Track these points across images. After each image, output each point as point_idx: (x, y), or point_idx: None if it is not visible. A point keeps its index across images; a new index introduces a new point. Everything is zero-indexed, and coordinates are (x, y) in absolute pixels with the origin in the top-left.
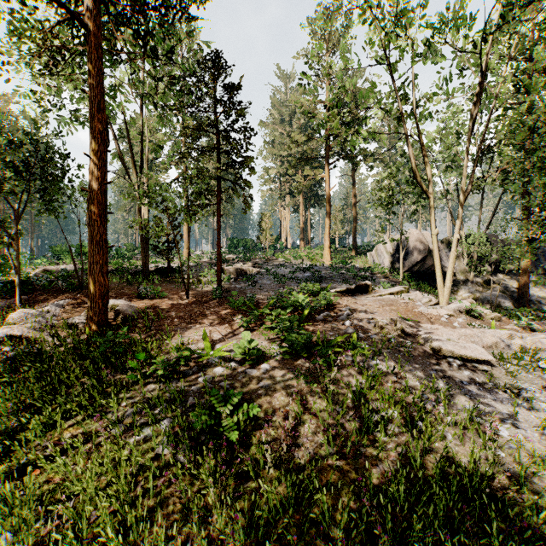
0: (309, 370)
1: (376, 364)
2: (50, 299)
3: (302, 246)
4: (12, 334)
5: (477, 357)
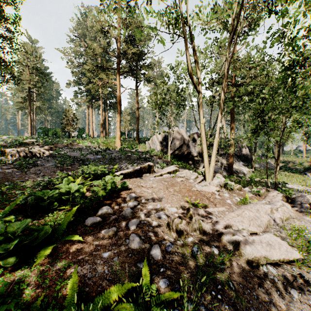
0: None
1: None
2: None
3: (102, 136)
4: None
5: (288, 259)
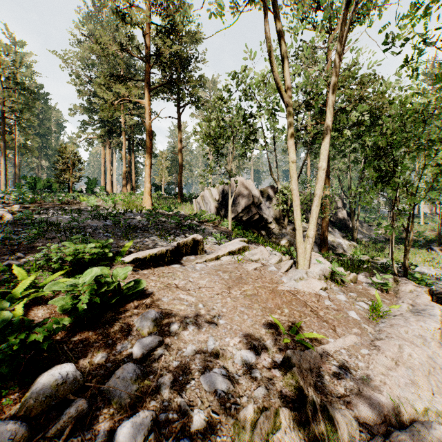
0: None
1: None
2: None
3: (125, 191)
4: None
5: None
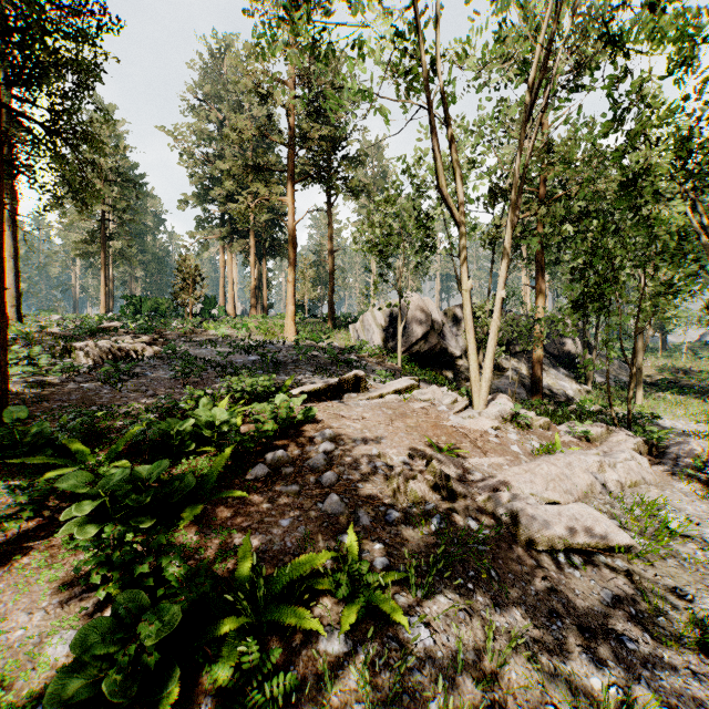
0: None
1: (445, 706)
2: None
3: (254, 313)
4: None
5: (607, 544)
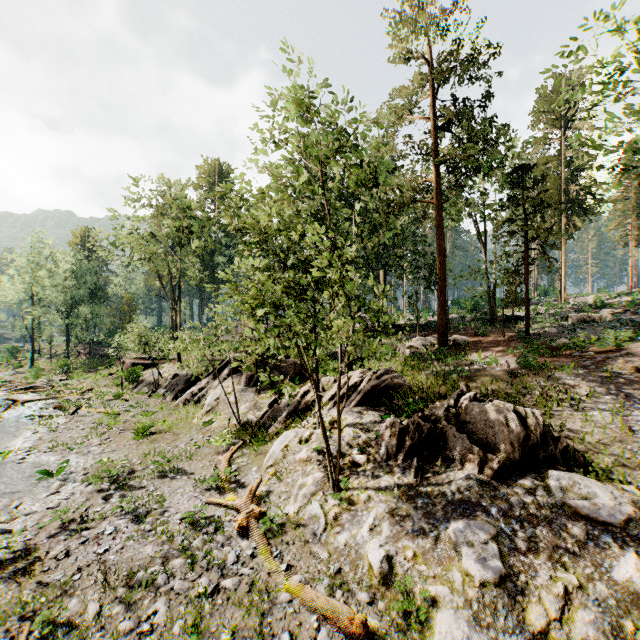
0: (516, 373)
1: (553, 374)
2: (433, 334)
3: None
4: (411, 345)
5: None
